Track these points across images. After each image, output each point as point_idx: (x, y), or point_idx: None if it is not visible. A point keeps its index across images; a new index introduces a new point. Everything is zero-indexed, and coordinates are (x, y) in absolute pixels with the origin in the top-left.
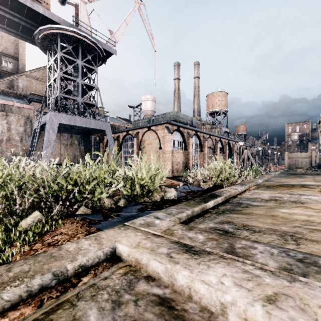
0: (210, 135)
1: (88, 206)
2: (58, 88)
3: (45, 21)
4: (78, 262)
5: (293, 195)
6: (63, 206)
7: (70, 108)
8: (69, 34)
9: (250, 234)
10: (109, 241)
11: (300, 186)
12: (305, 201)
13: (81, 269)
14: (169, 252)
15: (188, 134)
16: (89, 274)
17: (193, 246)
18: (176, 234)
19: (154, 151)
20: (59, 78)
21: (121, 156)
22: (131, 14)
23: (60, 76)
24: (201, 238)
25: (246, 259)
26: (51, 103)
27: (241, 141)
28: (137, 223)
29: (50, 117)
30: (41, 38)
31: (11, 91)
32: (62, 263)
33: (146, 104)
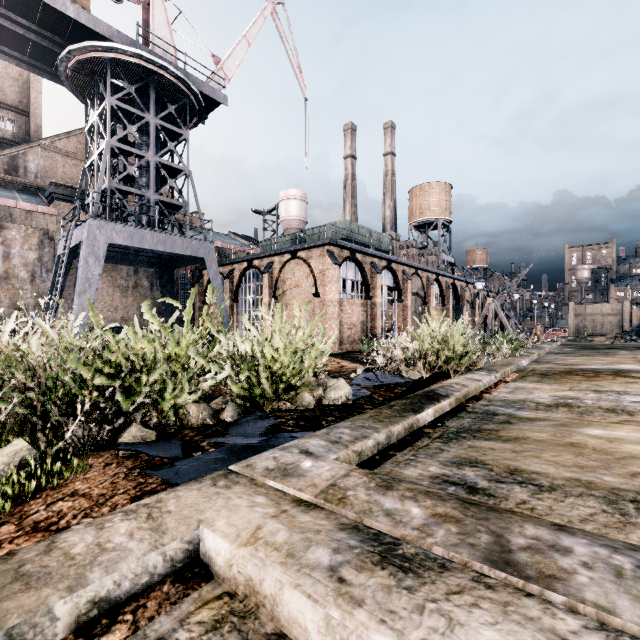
0: (418, 269)
1: (149, 424)
2: (108, 172)
3: (81, 35)
4: (91, 591)
5: (604, 395)
6: (89, 425)
7: (132, 213)
8: (130, 62)
9: (530, 496)
10: (182, 520)
11: (611, 374)
12: (635, 409)
13: (96, 610)
14: (335, 563)
15: (374, 267)
16: (116, 626)
17: (398, 538)
18: (352, 501)
19: (305, 301)
20: (109, 151)
21: (238, 311)
22: (257, 24)
23: (112, 148)
24: (418, 515)
25: (549, 589)
26: (93, 202)
27: (479, 281)
28: (258, 468)
29: (90, 230)
30: (73, 69)
31: (12, 179)
32: (43, 596)
33: (289, 206)
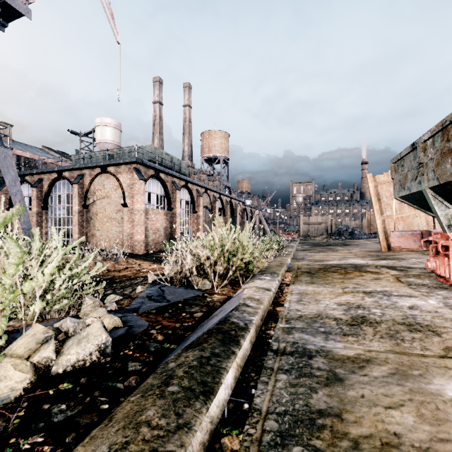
0: (207, 189)
1: None
2: None
3: None
4: None
5: (378, 298)
6: None
7: None
8: None
9: None
10: None
11: (355, 270)
12: (428, 322)
13: None
14: None
15: (174, 185)
16: None
17: None
18: None
19: (114, 210)
20: None
21: (47, 217)
22: None
23: None
24: None
25: None
26: None
27: (248, 199)
28: None
29: None
30: None
31: None
32: None
33: (104, 131)
